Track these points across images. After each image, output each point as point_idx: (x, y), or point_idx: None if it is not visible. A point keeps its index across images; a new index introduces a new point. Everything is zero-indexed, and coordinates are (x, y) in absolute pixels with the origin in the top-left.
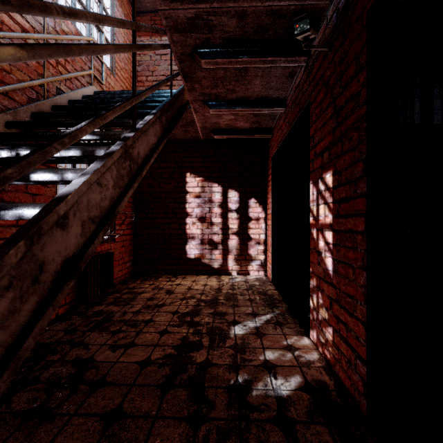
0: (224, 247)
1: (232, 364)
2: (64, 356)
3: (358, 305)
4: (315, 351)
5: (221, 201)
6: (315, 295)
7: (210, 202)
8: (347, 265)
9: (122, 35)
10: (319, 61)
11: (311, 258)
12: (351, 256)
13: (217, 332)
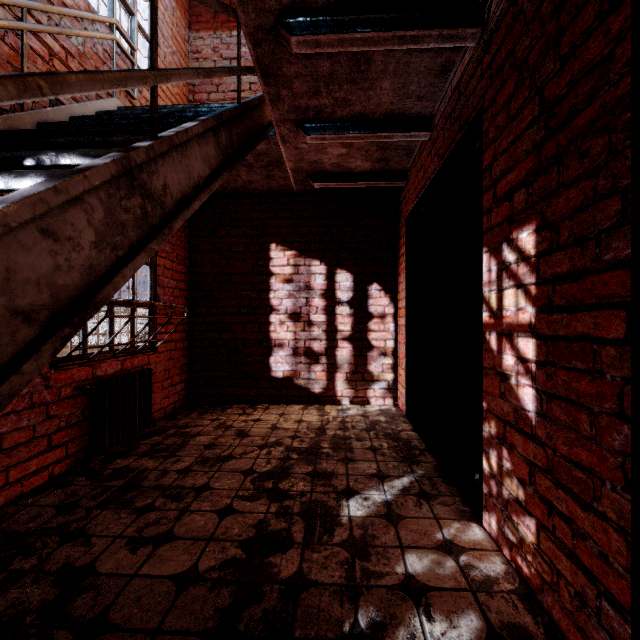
0: (330, 360)
1: (345, 583)
2: (44, 560)
3: (605, 490)
4: (497, 556)
5: (324, 287)
6: (495, 451)
7: (307, 289)
8: (575, 405)
9: (169, 26)
10: (503, 28)
11: (484, 385)
12: (587, 388)
13: (317, 512)
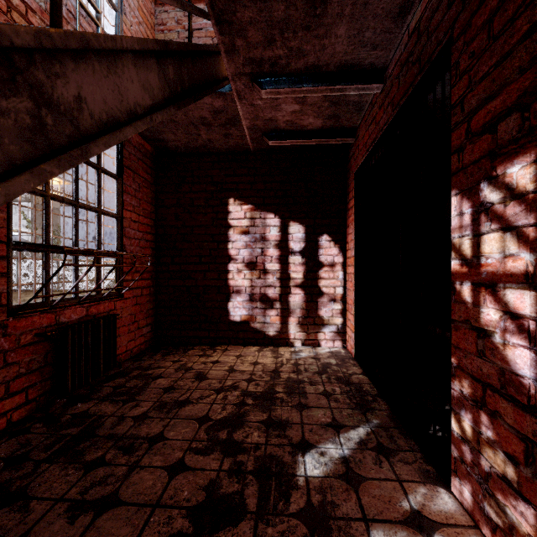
0: (283, 305)
1: None
2: None
3: None
4: (476, 536)
5: (278, 238)
6: (470, 414)
7: (262, 240)
8: None
9: None
10: None
11: (453, 339)
12: None
13: (272, 470)
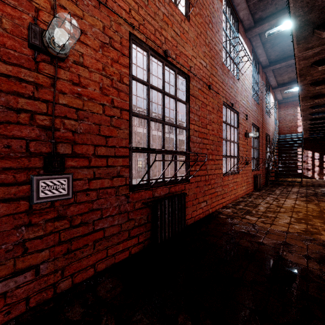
0: (313, 170)
1: (317, 183)
2: None
3: None
4: None
5: (311, 156)
6: None
7: (306, 156)
8: None
9: (277, 114)
10: None
11: None
12: None
13: (313, 182)
